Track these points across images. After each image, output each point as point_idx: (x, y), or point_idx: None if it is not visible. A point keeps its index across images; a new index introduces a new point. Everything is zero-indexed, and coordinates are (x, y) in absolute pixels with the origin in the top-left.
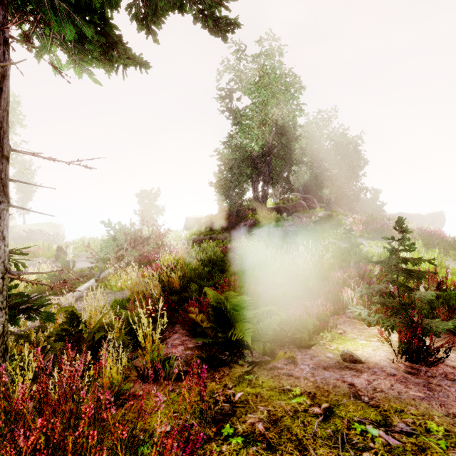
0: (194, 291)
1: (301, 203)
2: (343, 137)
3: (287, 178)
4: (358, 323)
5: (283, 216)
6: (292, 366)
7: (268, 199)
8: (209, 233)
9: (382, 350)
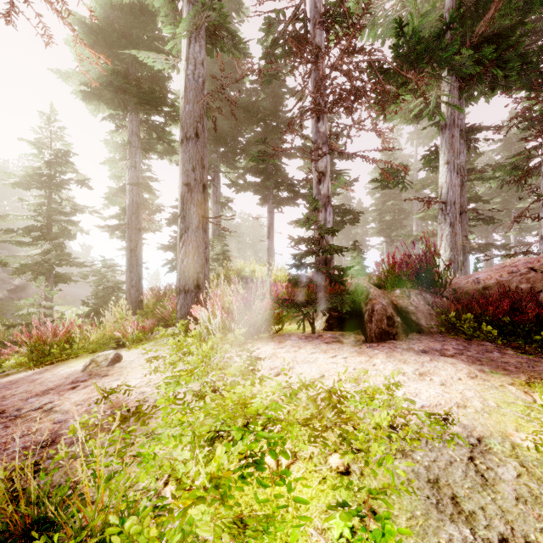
0: None
1: None
2: None
3: None
4: None
5: None
6: None
7: None
8: None
9: None
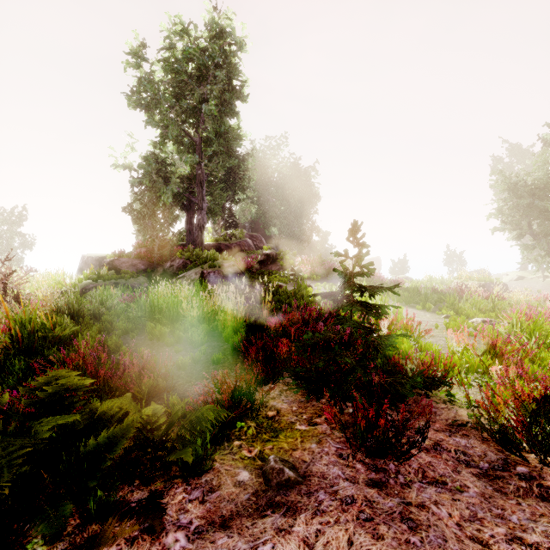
0: (18, 372)
1: (246, 241)
2: (293, 170)
3: (230, 209)
4: (300, 392)
5: (223, 256)
6: (146, 544)
7: (206, 235)
8: (114, 276)
9: (332, 439)
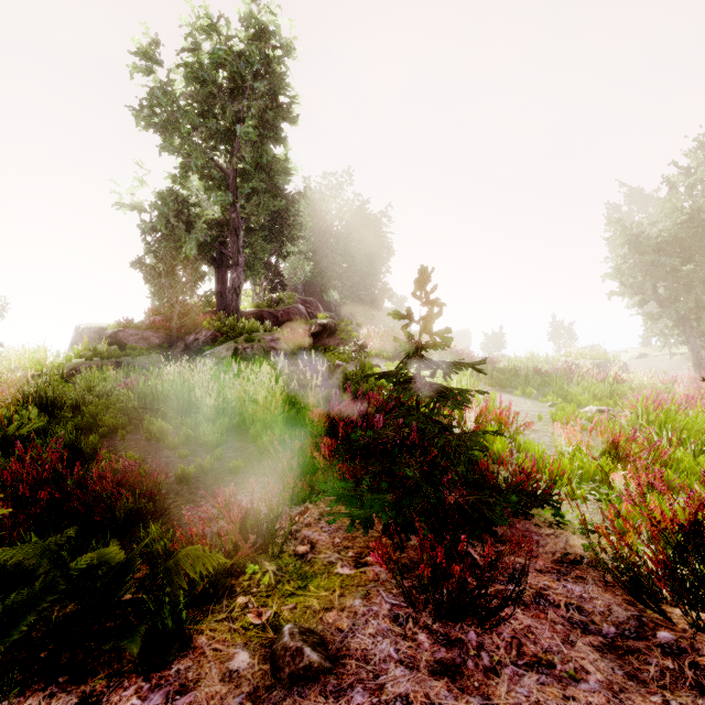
0: None
1: (297, 308)
2: (359, 216)
3: (276, 266)
4: None
5: (265, 326)
6: None
7: (244, 299)
8: (116, 353)
9: (387, 589)
